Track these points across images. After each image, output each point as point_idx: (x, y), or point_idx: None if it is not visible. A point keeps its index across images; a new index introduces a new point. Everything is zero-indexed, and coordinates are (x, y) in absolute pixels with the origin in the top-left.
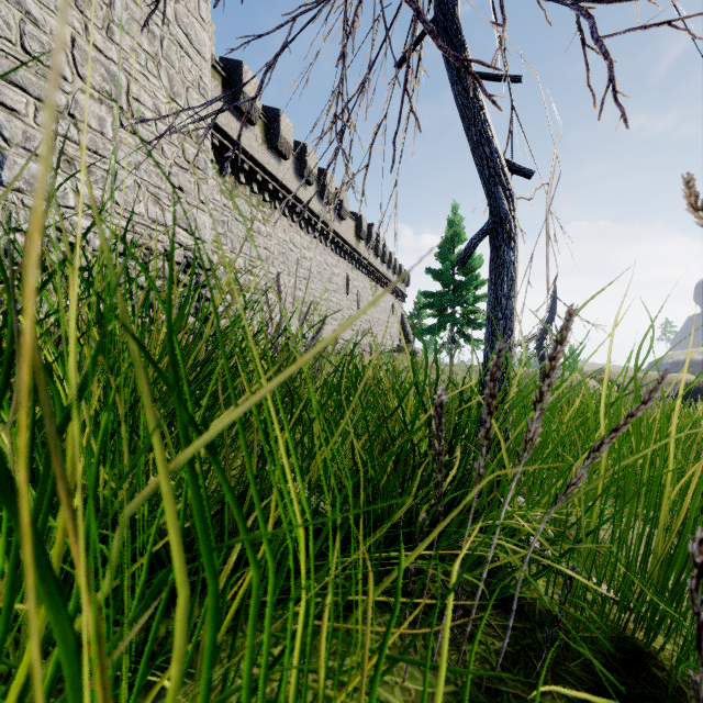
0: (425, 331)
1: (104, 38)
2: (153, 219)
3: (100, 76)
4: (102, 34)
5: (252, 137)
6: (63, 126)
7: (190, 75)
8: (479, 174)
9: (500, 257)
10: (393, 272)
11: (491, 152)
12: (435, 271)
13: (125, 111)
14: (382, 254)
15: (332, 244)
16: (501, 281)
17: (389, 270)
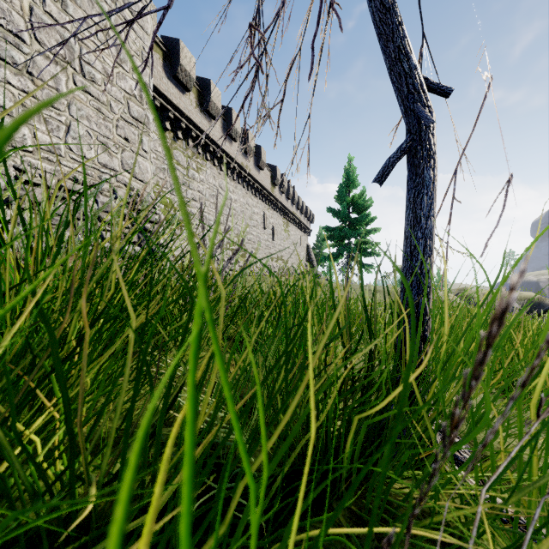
0: (327, 258)
1: (59, 10)
2: (102, 163)
3: (55, 41)
4: (57, 6)
5: (187, 101)
6: (22, 82)
7: (134, 45)
8: (396, 92)
9: (419, 175)
10: (301, 212)
11: (410, 68)
12: (334, 210)
13: (78, 72)
14: (292, 197)
15: (252, 189)
16: (420, 200)
17: (297, 210)
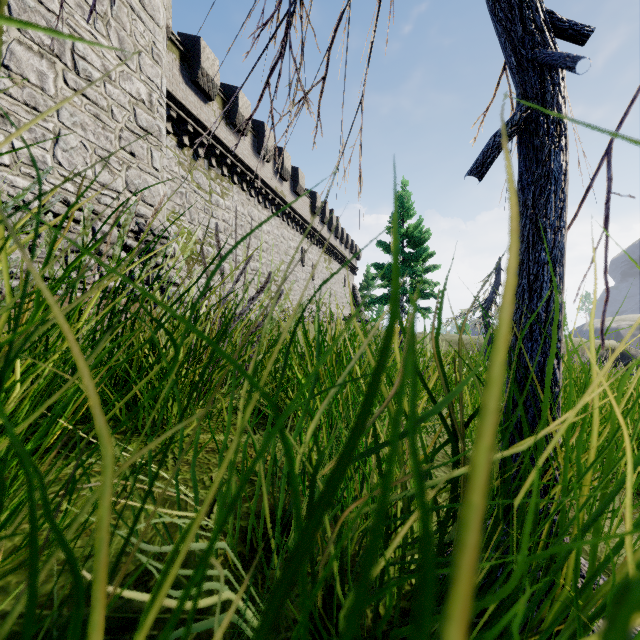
0: (376, 300)
1: None
2: (101, 183)
3: None
4: None
5: (210, 112)
6: None
7: (143, 39)
8: (503, 35)
9: (542, 163)
10: (345, 247)
11: None
12: (386, 244)
13: (70, 68)
14: (335, 229)
15: (288, 219)
16: (545, 202)
17: (341, 245)
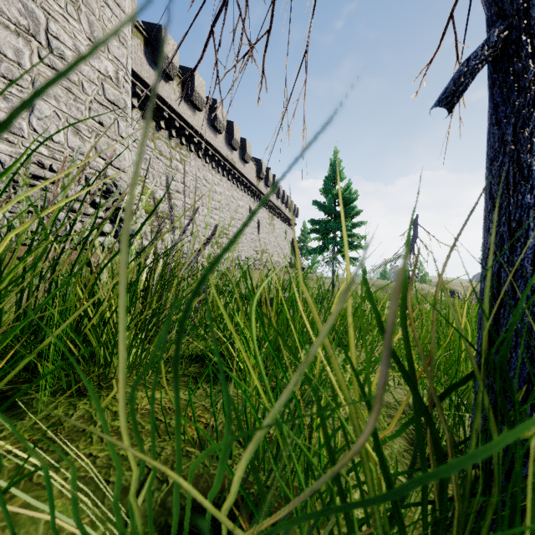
0: (312, 251)
1: None
2: (73, 148)
3: (17, 10)
4: None
5: (170, 90)
6: None
7: (110, 24)
8: None
9: (525, 90)
10: (286, 206)
11: None
12: (320, 203)
13: (44, 46)
14: (277, 191)
15: (238, 182)
16: (529, 135)
17: (282, 204)
